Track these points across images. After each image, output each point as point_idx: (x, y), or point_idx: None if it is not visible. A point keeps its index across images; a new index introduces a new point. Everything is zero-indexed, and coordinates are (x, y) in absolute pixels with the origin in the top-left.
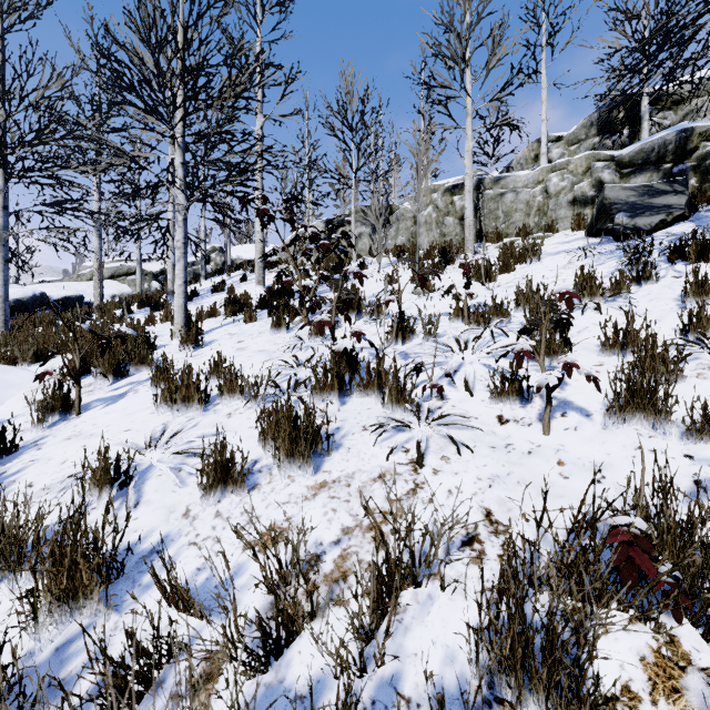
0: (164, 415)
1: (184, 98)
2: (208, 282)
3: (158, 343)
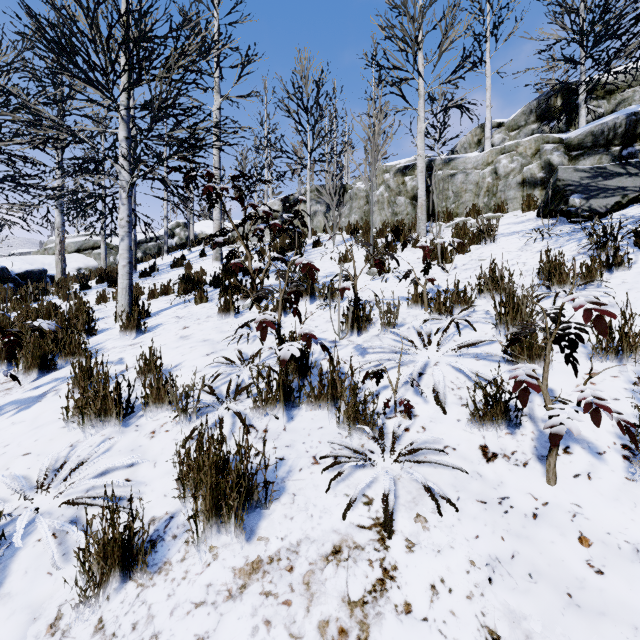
0: (76, 431)
1: (124, 66)
2: (169, 256)
3: (101, 326)
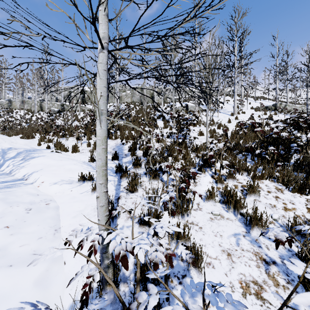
0: None
1: None
2: None
3: None
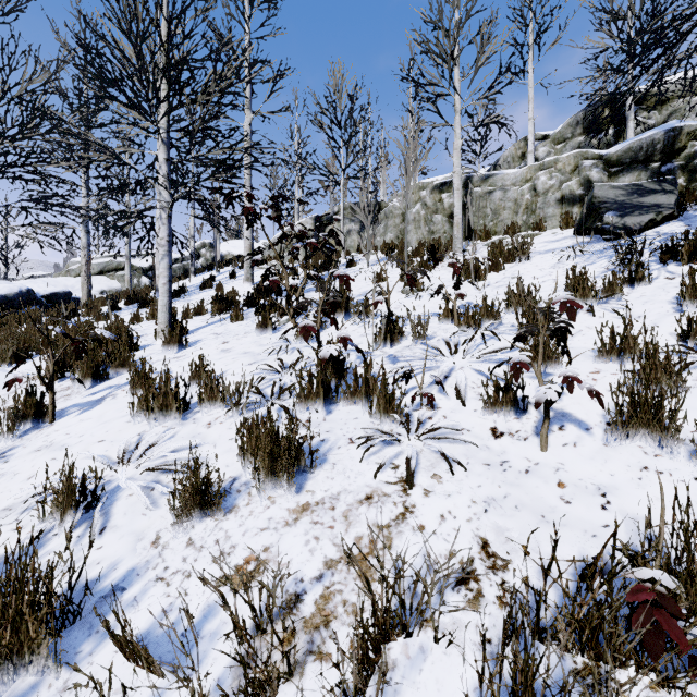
0: (141, 424)
1: (167, 92)
2: (197, 278)
3: (141, 343)
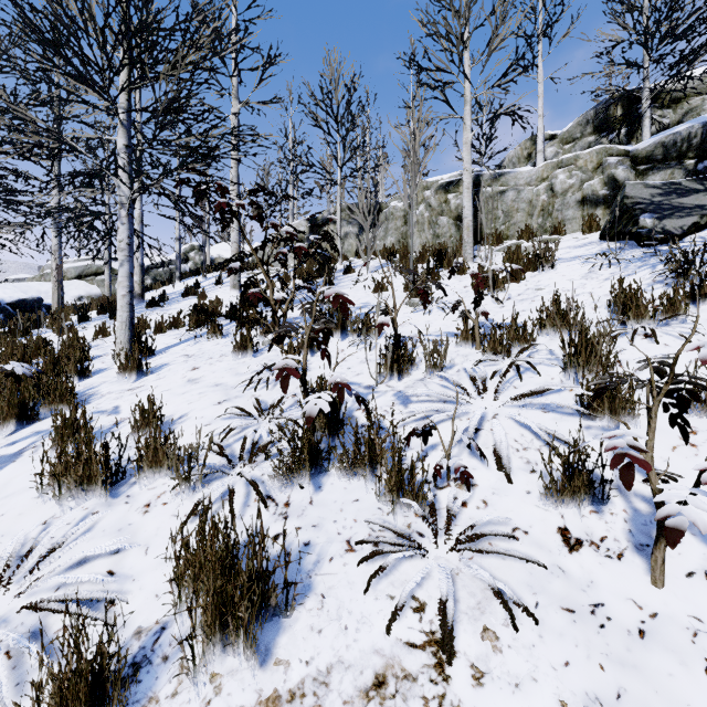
0: (53, 502)
1: (122, 60)
2: (181, 283)
3: (97, 366)
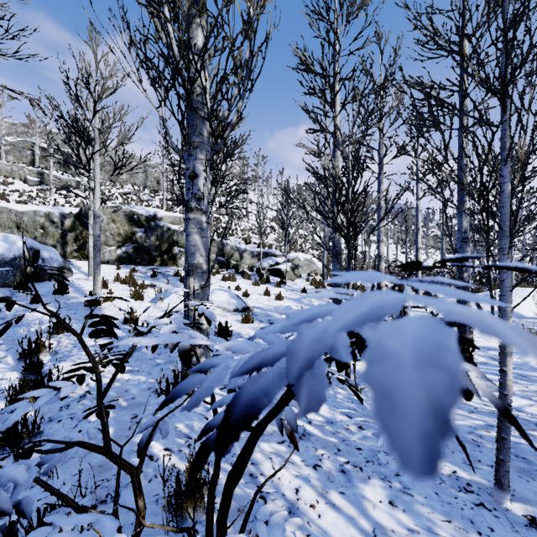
0: None
1: None
2: None
3: None
